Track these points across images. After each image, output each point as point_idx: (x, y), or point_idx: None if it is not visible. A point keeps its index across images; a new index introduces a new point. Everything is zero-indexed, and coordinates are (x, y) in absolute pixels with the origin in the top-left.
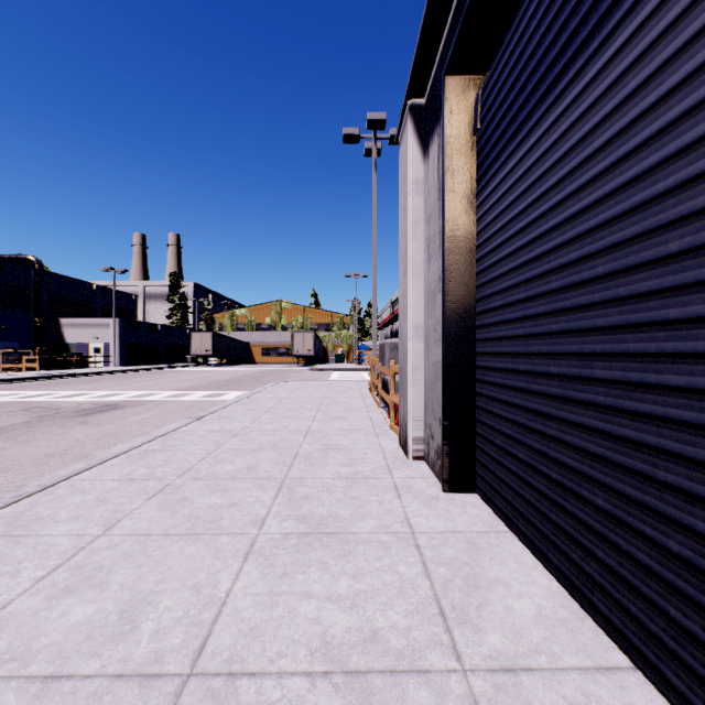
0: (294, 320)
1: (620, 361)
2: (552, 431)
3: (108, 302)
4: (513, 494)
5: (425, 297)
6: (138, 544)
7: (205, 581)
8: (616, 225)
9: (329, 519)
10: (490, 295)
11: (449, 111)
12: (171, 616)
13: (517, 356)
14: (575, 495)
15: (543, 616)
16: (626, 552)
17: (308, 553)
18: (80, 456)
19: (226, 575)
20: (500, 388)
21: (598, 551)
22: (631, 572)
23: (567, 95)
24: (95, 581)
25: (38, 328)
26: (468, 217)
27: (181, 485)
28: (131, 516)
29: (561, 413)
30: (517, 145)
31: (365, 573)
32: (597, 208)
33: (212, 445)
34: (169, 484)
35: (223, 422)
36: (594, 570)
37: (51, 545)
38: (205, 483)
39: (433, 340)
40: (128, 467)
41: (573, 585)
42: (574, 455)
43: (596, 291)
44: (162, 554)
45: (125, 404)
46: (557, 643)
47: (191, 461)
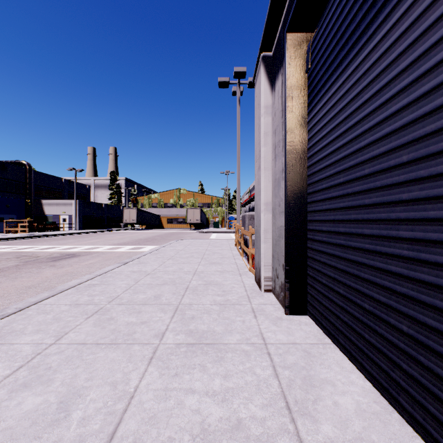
0: (188, 200)
1: (422, 225)
2: (365, 275)
3: (72, 190)
4: (335, 317)
5: (273, 184)
6: (77, 351)
7: (120, 379)
8: (418, 124)
9: (208, 333)
10: (318, 181)
11: (290, 57)
12: (94, 406)
13: (338, 222)
14: (384, 321)
15: (361, 410)
16: (426, 367)
17: (193, 358)
18: (48, 288)
19: (135, 375)
20: (325, 244)
21: (403, 363)
22: (431, 382)
23: (377, 34)
24: (44, 378)
25: (28, 206)
26: (302, 128)
27: (110, 308)
28: (75, 330)
29: (372, 262)
30: (338, 76)
31: (232, 374)
32: (402, 113)
33: (132, 281)
34: (102, 307)
35: (140, 266)
36: (399, 377)
37: (18, 351)
38: (126, 307)
39: (278, 212)
40: (76, 296)
41: (382, 386)
42: (383, 293)
43: (401, 174)
44: (92, 358)
45: (79, 254)
46: (374, 433)
47: (118, 291)
